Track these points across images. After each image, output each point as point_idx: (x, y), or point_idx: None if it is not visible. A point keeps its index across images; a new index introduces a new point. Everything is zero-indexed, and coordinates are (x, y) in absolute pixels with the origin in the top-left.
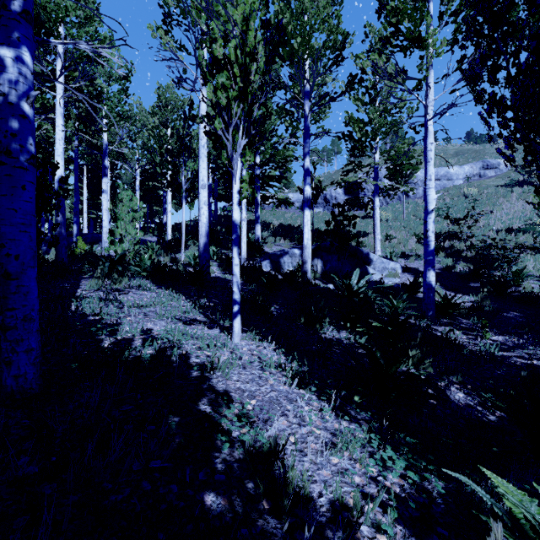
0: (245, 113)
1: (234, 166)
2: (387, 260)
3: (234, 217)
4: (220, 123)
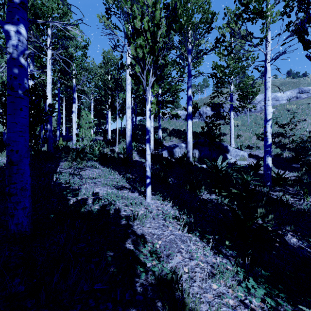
0: (154, 61)
1: (147, 94)
2: (239, 150)
3: (147, 125)
4: (138, 68)
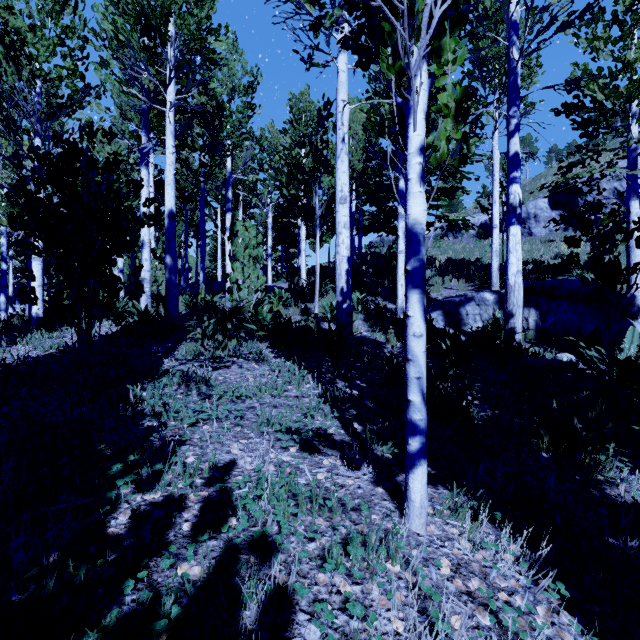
0: None
1: (414, 82)
2: None
3: (410, 214)
4: None
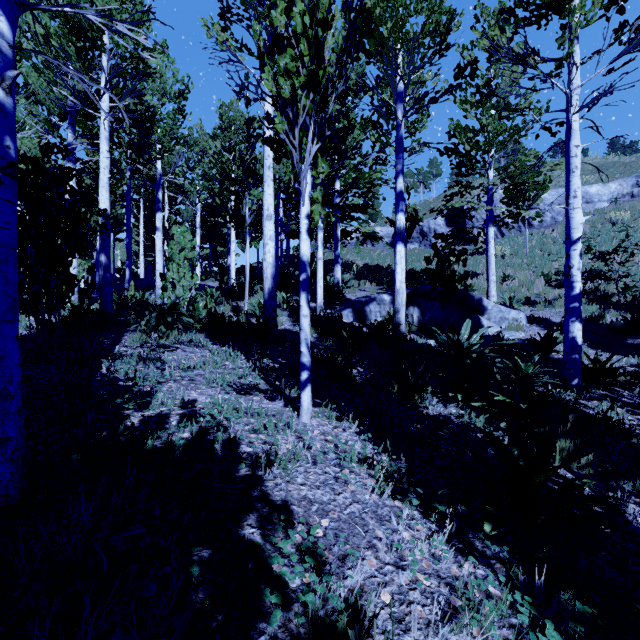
0: (317, 106)
1: (302, 181)
2: (507, 308)
3: (301, 250)
4: (283, 123)
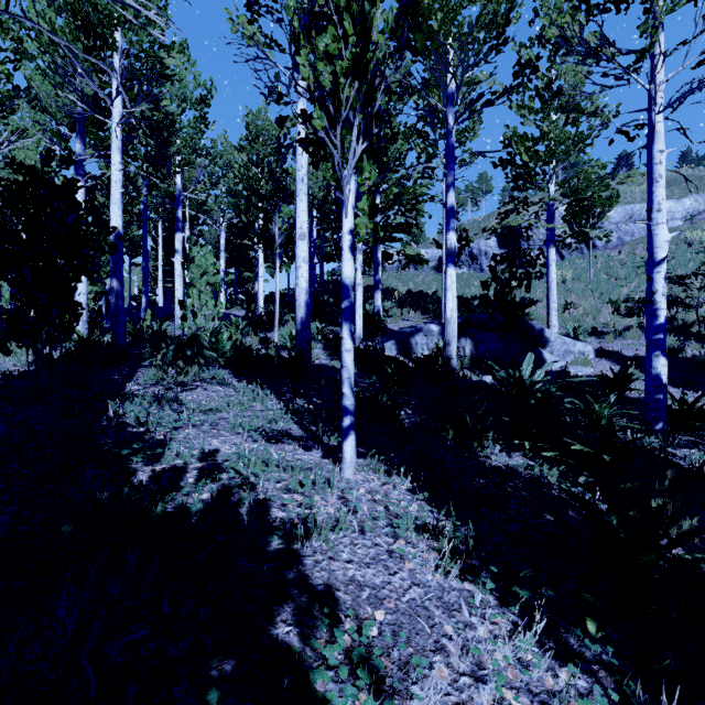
0: (363, 97)
1: (345, 189)
2: (572, 339)
3: (344, 272)
4: (322, 118)
